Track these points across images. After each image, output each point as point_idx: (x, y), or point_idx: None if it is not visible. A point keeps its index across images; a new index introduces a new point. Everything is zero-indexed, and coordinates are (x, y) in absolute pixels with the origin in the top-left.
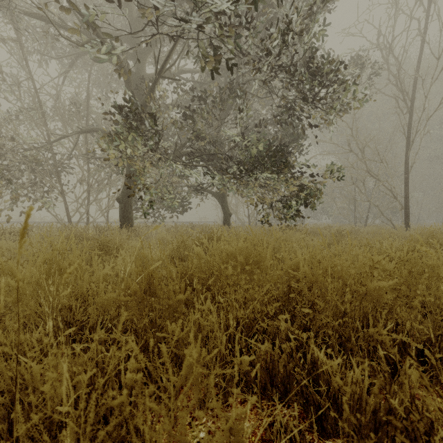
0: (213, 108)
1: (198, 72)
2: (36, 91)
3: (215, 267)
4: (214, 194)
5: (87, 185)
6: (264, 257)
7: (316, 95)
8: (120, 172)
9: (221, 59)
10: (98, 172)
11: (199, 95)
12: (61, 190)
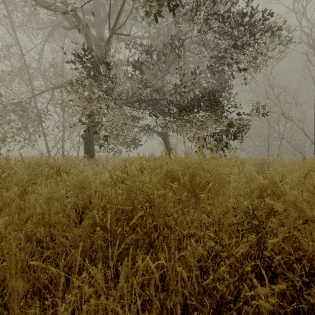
0: (157, 61)
1: (146, 38)
2: (22, 54)
3: (146, 193)
4: (158, 134)
5: (62, 127)
6: (216, 178)
7: (245, 43)
8: (86, 117)
9: (162, 4)
10: (70, 117)
11: (146, 50)
12: (42, 131)
